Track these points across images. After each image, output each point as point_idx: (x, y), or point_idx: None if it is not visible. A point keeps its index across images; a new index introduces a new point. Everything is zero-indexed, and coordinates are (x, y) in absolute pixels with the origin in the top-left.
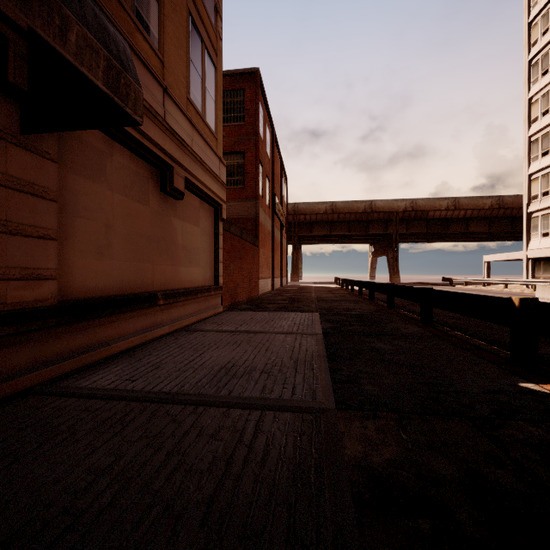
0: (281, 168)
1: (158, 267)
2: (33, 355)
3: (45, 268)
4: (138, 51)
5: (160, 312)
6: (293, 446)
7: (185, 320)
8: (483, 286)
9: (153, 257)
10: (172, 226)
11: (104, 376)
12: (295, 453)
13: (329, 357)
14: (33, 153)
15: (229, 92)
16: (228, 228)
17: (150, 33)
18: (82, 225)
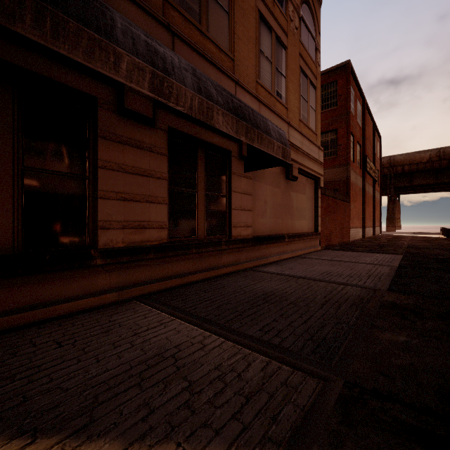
0: (373, 129)
1: (284, 221)
2: (246, 256)
3: (249, 222)
4: (278, 113)
5: (286, 245)
6: (359, 294)
7: (298, 251)
8: None
9: (282, 215)
10: (291, 197)
11: (270, 269)
12: (359, 295)
13: (395, 276)
14: (246, 178)
15: (323, 86)
16: (324, 192)
17: (282, 98)
18: (257, 203)
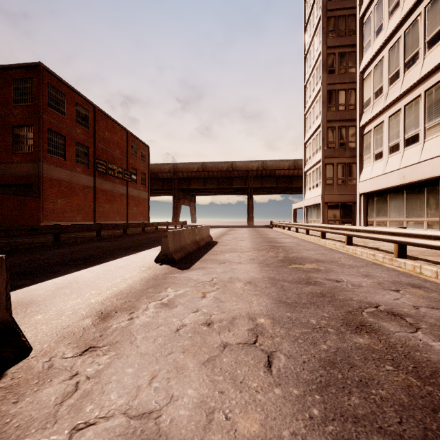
0: (127, 136)
1: None
2: None
3: None
4: None
5: None
6: None
7: None
8: (279, 228)
9: None
10: None
11: None
12: None
13: None
14: None
15: (21, 80)
16: None
17: None
18: None
